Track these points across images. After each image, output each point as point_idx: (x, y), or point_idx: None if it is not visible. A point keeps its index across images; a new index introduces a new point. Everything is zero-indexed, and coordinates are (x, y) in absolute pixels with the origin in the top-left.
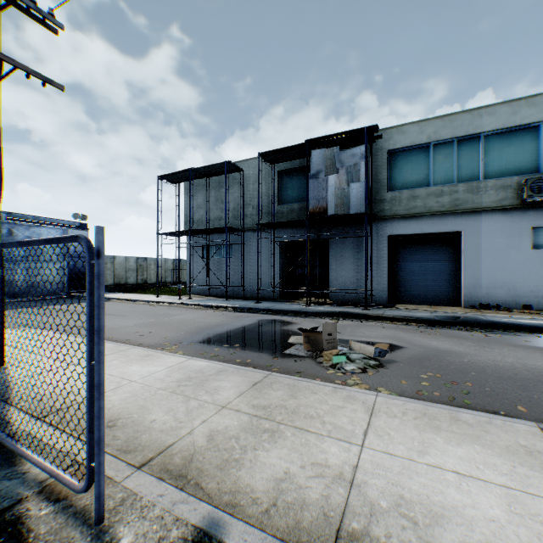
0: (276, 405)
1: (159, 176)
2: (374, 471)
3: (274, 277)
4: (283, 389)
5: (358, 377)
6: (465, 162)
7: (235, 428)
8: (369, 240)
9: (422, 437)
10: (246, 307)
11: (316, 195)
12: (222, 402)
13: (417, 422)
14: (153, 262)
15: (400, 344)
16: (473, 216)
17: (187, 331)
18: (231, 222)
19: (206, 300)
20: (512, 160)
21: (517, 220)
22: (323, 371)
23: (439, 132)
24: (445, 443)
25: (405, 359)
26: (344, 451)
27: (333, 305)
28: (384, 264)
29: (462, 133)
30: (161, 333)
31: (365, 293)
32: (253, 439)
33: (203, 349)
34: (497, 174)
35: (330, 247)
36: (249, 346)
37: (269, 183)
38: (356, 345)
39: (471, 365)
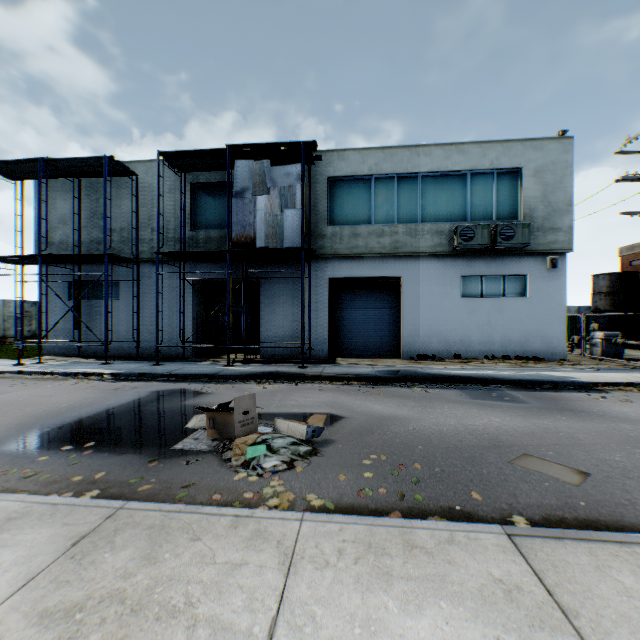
0: (102, 595)
1: None
2: None
3: (184, 327)
4: (136, 543)
5: (280, 480)
6: (405, 202)
7: None
8: (307, 282)
9: (367, 607)
10: (135, 373)
11: (240, 220)
12: None
13: (360, 568)
14: None
15: (339, 412)
16: (412, 261)
17: (2, 424)
18: (118, 248)
19: (71, 365)
20: (445, 206)
21: (450, 267)
22: (229, 475)
23: (380, 165)
24: (402, 611)
25: (346, 436)
26: None
27: (263, 363)
28: (325, 311)
29: (403, 170)
30: None
31: (302, 347)
32: None
33: (13, 463)
34: (433, 218)
35: (261, 289)
36: (115, 443)
37: (178, 198)
38: (283, 424)
39: (417, 434)
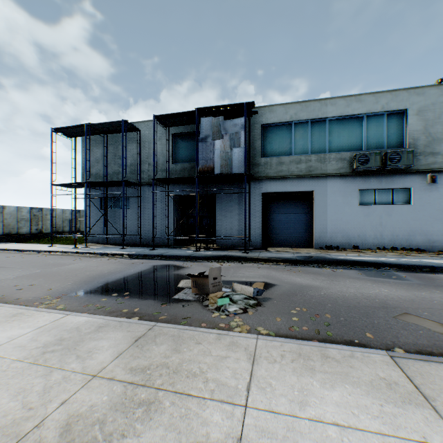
0: (157, 364)
1: (54, 129)
2: (259, 441)
3: (168, 226)
4: (167, 343)
5: (240, 318)
6: (316, 139)
7: (103, 405)
8: (247, 196)
9: (301, 383)
10: (141, 254)
11: (204, 156)
12: (94, 369)
13: (295, 364)
14: (49, 212)
15: (272, 282)
16: (321, 180)
17: (76, 281)
18: (128, 177)
19: (103, 248)
20: (346, 140)
21: (350, 184)
22: (209, 314)
23: (298, 114)
24: (322, 387)
25: (278, 296)
26: (227, 418)
27: (218, 249)
28: (259, 215)
29: (315, 116)
30: (45, 285)
31: (244, 239)
32: (123, 419)
33: (89, 301)
34: (337, 149)
35: (216, 201)
36: (139, 293)
37: (164, 144)
38: (238, 287)
39: (327, 297)
